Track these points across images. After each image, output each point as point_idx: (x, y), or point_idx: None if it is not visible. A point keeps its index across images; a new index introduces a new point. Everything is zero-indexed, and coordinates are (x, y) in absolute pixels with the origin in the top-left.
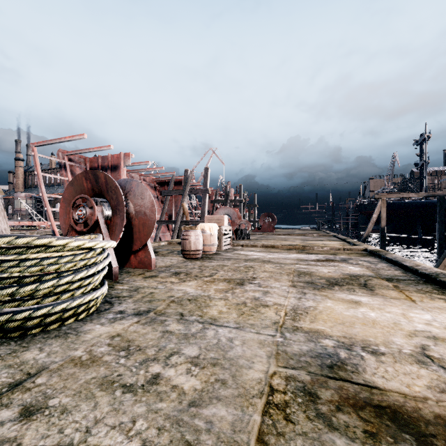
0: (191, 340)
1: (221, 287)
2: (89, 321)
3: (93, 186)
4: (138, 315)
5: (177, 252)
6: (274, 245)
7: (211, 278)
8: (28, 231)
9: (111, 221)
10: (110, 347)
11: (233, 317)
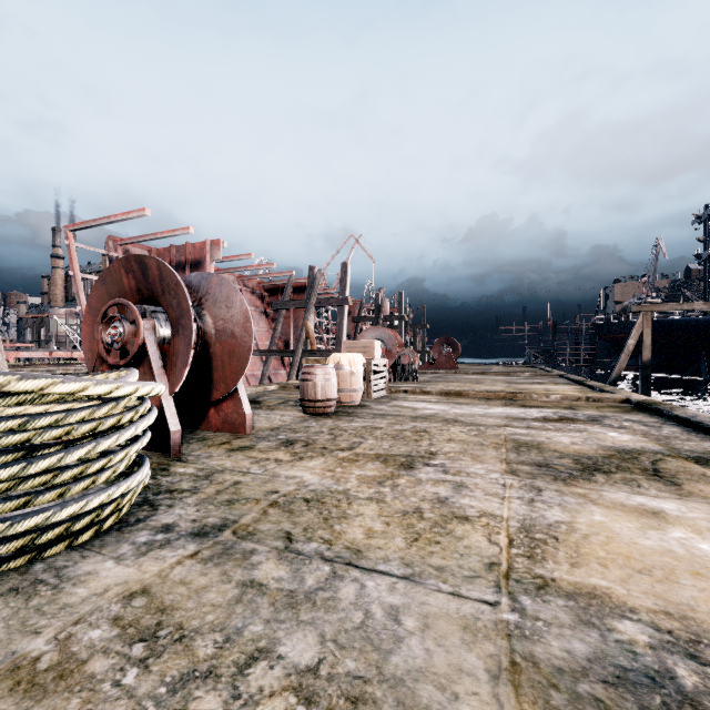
0: (302, 612)
1: (370, 472)
2: (95, 550)
3: (138, 284)
4: (199, 536)
5: (294, 403)
6: (462, 391)
7: (351, 453)
8: (61, 367)
9: (169, 348)
10: (115, 628)
11: (398, 547)
